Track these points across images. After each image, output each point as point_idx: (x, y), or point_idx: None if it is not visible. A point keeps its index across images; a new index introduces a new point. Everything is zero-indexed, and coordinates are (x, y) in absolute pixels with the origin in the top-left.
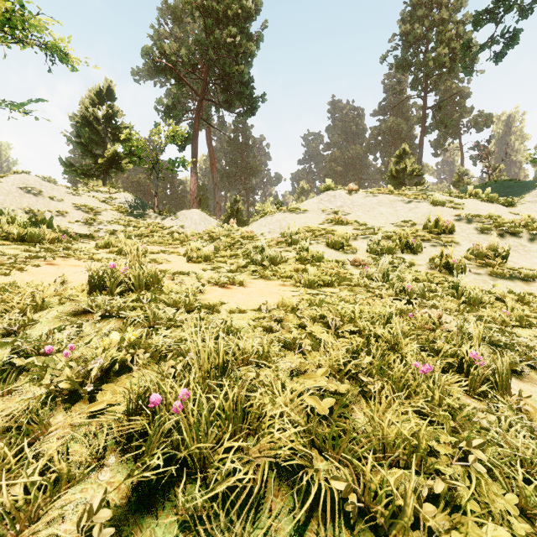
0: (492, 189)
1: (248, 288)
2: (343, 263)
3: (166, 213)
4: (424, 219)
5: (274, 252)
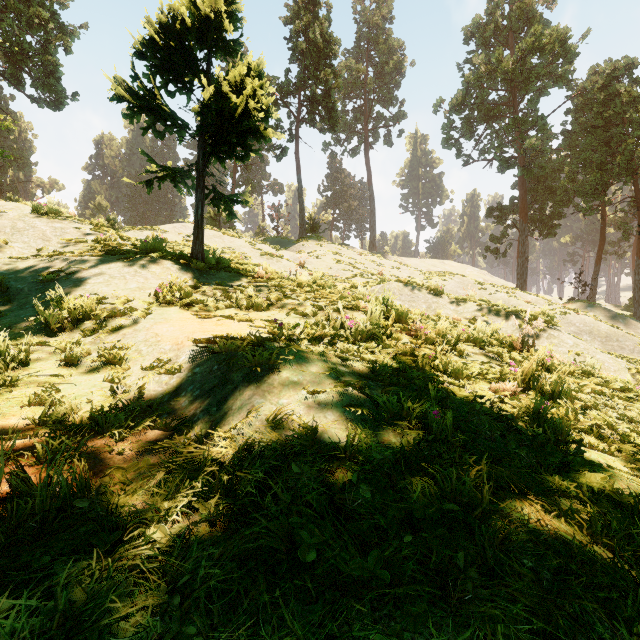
0: (275, 241)
1: None
2: None
3: None
4: (238, 248)
5: None
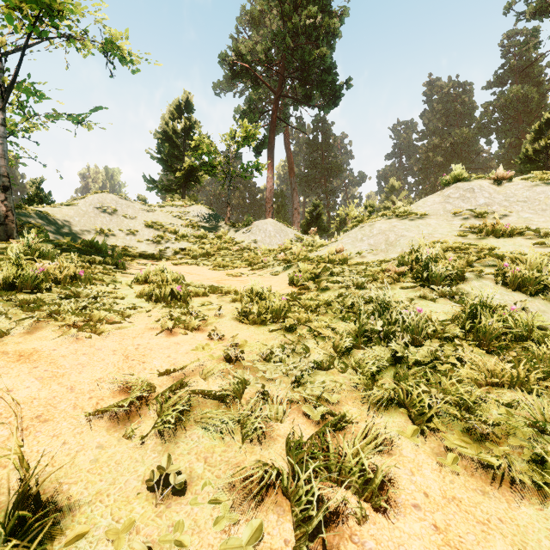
0: None
1: (395, 518)
2: None
3: (239, 225)
4: None
5: (415, 317)
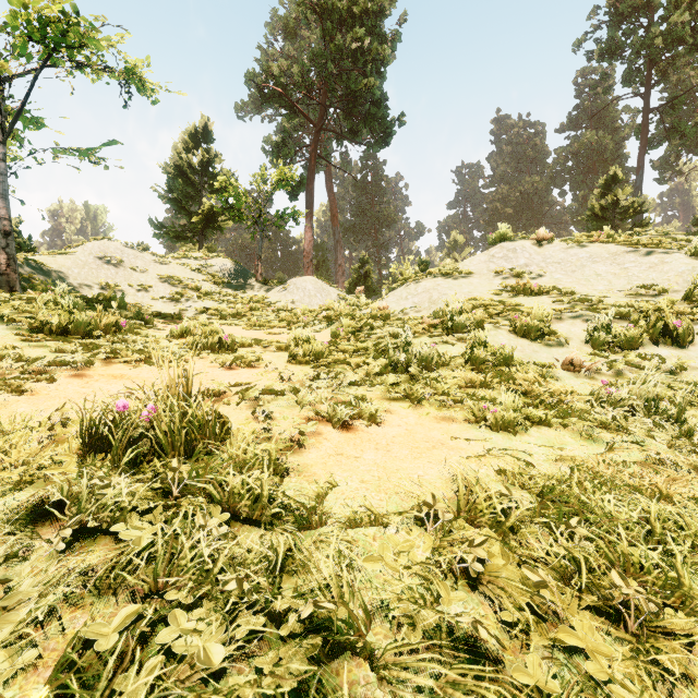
0: None
1: (386, 427)
2: (548, 365)
3: (272, 283)
4: (681, 282)
5: (428, 350)
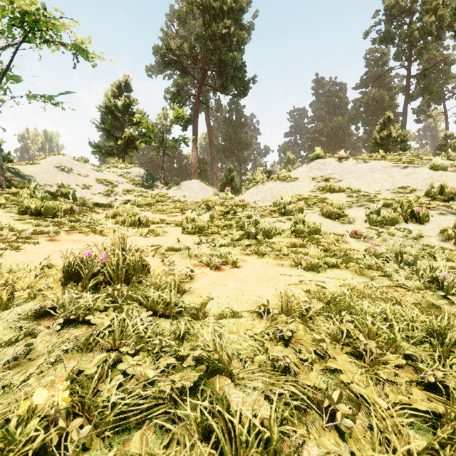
0: None
1: (243, 269)
2: (342, 234)
3: (171, 184)
4: (424, 184)
5: (269, 225)
